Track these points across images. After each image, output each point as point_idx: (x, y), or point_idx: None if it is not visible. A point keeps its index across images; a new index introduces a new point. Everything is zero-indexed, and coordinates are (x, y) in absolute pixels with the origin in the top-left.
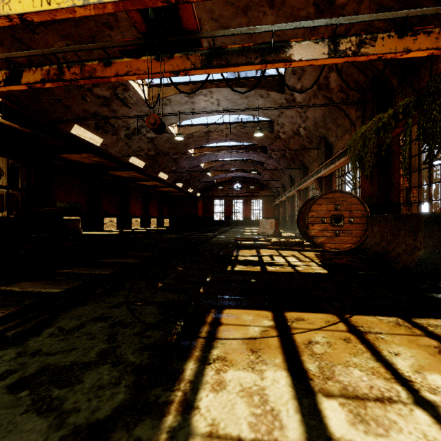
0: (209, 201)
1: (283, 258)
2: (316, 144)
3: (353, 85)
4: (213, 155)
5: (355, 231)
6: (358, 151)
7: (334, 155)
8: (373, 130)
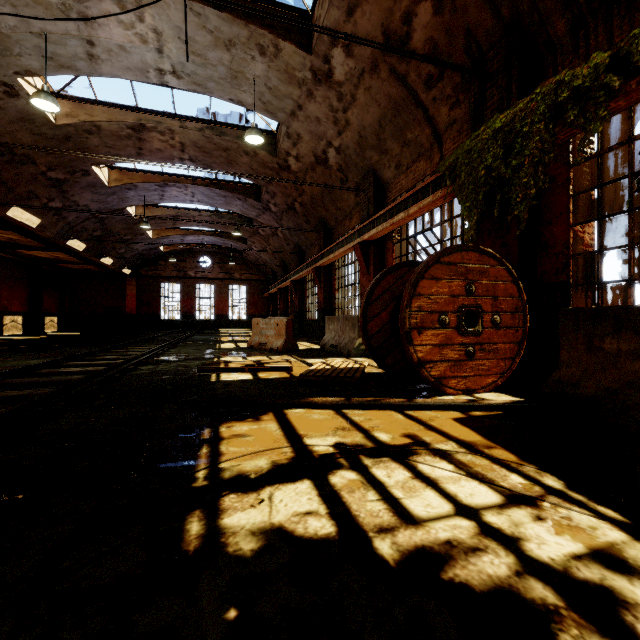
0: (149, 285)
1: (421, 480)
2: (355, 184)
3: (460, 42)
4: (154, 190)
5: (504, 344)
6: (487, 170)
7: (390, 203)
8: (540, 113)
